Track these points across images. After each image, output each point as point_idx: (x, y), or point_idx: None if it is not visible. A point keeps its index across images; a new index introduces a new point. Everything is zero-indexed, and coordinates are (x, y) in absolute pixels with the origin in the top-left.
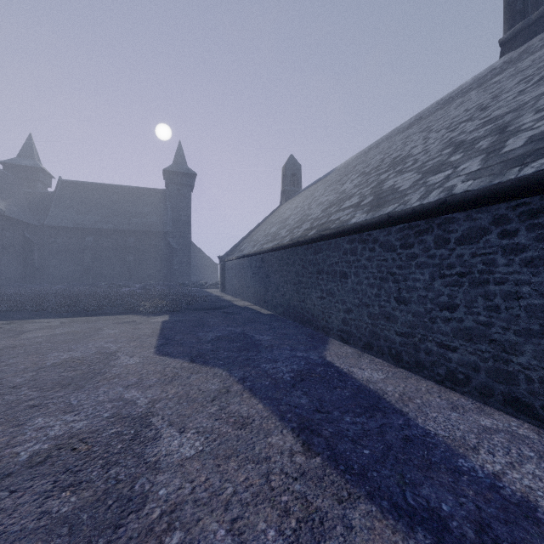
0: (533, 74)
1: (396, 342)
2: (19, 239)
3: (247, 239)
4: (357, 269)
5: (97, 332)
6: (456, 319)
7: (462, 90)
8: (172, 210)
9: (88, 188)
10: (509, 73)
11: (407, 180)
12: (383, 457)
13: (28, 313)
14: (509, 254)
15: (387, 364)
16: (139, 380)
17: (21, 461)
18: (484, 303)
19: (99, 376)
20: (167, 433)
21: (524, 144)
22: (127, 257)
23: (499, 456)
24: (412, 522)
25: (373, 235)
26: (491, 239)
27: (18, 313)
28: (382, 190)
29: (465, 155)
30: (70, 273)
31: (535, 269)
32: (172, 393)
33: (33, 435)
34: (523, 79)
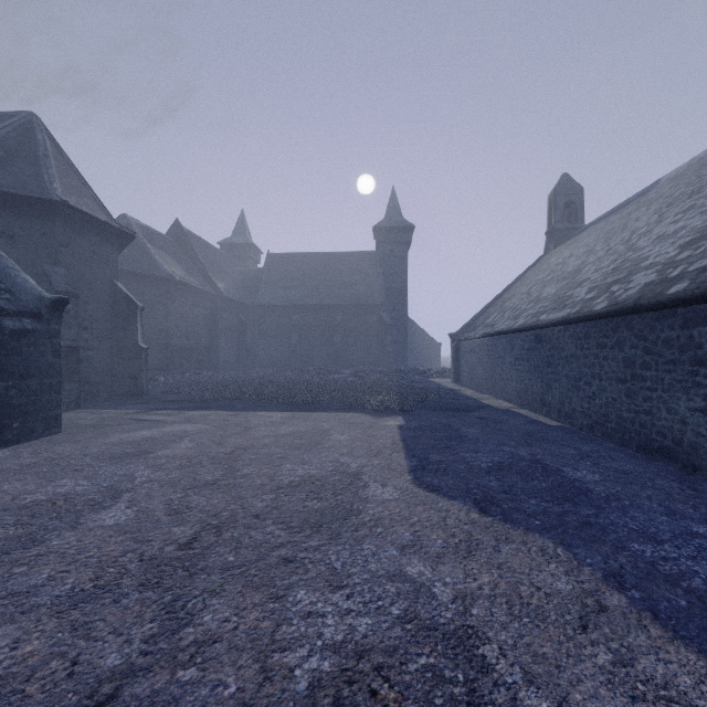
0: None
1: None
2: (234, 320)
3: (494, 308)
4: None
5: (324, 437)
6: None
7: None
8: (385, 276)
9: (295, 259)
10: None
11: None
12: None
13: (248, 402)
14: None
15: None
16: (415, 537)
17: (300, 694)
18: None
19: (353, 518)
20: (535, 706)
21: None
22: (334, 337)
23: None
24: None
25: None
26: None
27: (239, 402)
28: None
29: None
30: (278, 356)
31: None
32: (487, 582)
33: (302, 629)
34: None
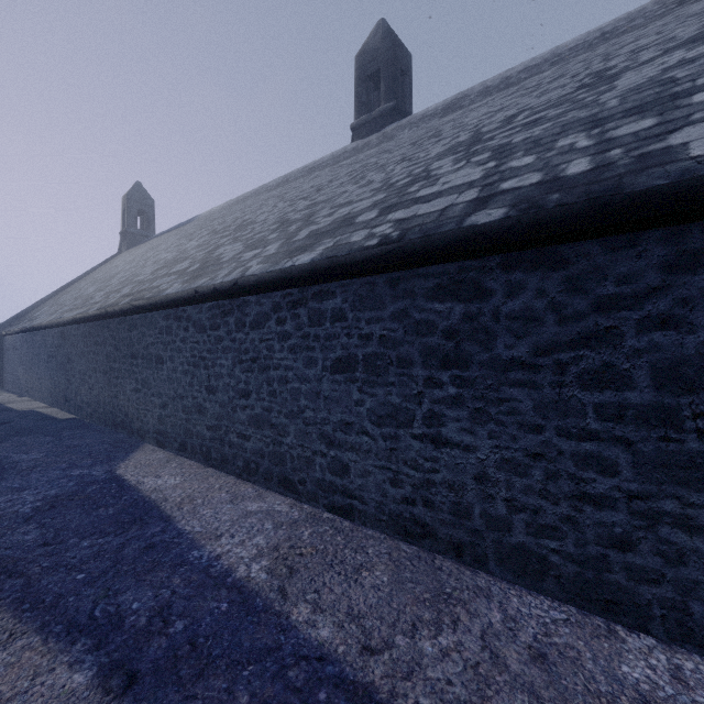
0: (357, 170)
1: (207, 438)
2: None
3: (52, 300)
4: (173, 352)
5: None
6: (250, 406)
7: (323, 163)
8: None
9: None
10: (351, 161)
11: (233, 251)
12: (100, 576)
13: None
14: (282, 341)
15: (197, 465)
16: None
17: None
18: (267, 389)
19: None
20: None
21: (304, 237)
22: None
23: (238, 536)
24: (80, 635)
25: (187, 311)
26: (272, 325)
27: None
28: (210, 258)
29: (279, 235)
30: None
31: (296, 356)
32: None
33: None
34: (351, 171)
